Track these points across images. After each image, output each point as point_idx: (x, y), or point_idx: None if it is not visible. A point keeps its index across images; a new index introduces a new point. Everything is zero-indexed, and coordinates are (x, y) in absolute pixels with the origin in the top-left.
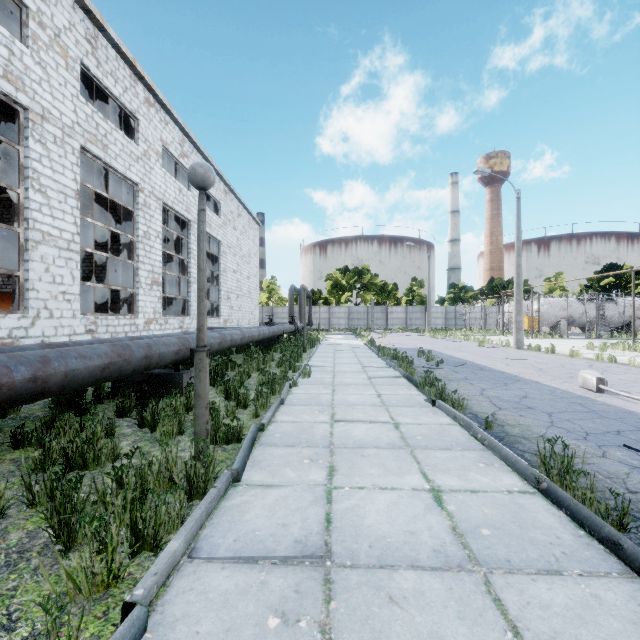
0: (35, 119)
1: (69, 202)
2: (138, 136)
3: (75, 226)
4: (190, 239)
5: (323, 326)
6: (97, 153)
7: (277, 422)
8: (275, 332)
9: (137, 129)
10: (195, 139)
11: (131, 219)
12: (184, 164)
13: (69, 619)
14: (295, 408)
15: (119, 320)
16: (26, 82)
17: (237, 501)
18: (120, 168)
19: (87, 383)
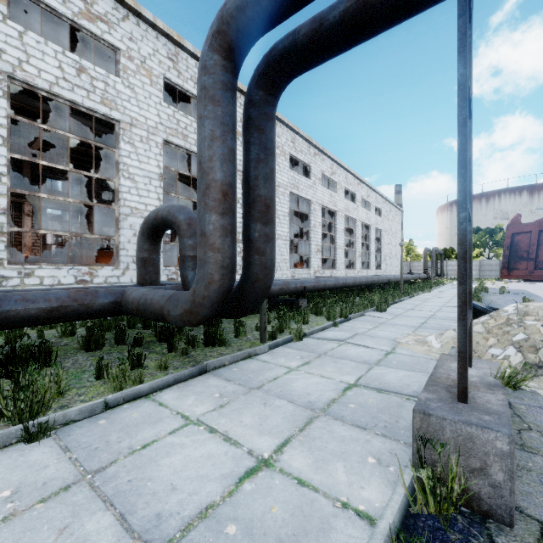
0: (337, 213)
1: (342, 234)
2: (355, 200)
3: (343, 241)
4: (370, 233)
5: (454, 276)
6: (347, 214)
7: (417, 296)
8: (414, 277)
9: (355, 197)
10: (372, 186)
11: (353, 232)
12: (368, 200)
13: (399, 295)
14: (422, 296)
15: (351, 271)
16: (336, 204)
17: (411, 299)
18: (351, 216)
19: (375, 283)
